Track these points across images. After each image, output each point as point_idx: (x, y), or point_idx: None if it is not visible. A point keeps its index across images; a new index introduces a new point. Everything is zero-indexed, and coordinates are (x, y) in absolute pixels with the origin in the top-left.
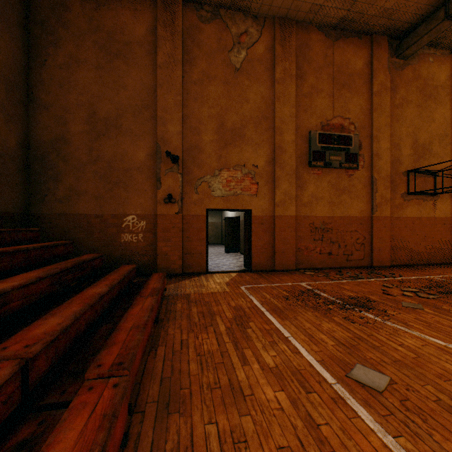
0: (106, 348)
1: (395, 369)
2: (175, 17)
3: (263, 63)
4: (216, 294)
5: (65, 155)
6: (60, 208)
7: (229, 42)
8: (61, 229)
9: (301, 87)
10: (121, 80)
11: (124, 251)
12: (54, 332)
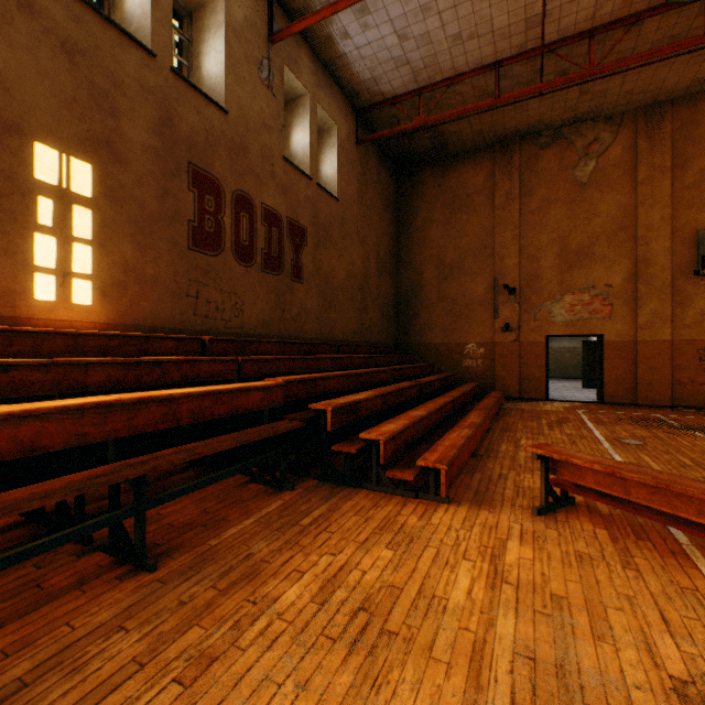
0: (476, 406)
1: (657, 444)
2: (512, 157)
3: (620, 166)
4: (548, 411)
5: (420, 297)
6: (417, 339)
7: (572, 158)
8: (418, 355)
9: (682, 178)
10: (462, 229)
11: (465, 374)
12: (457, 395)
